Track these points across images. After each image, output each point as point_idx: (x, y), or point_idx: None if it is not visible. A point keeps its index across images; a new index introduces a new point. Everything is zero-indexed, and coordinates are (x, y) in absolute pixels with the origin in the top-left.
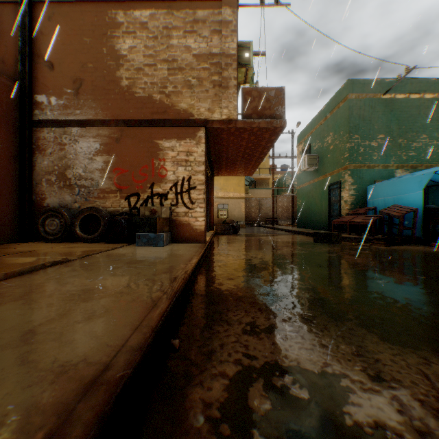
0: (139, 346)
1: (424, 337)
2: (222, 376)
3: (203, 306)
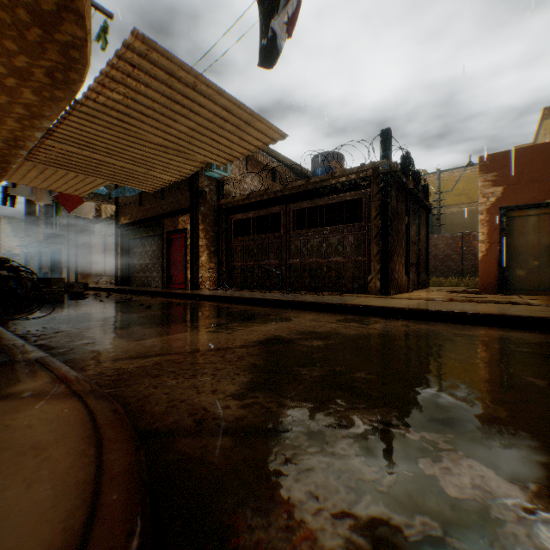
0: (381, 306)
1: (375, 338)
2: (379, 320)
3: (441, 324)
